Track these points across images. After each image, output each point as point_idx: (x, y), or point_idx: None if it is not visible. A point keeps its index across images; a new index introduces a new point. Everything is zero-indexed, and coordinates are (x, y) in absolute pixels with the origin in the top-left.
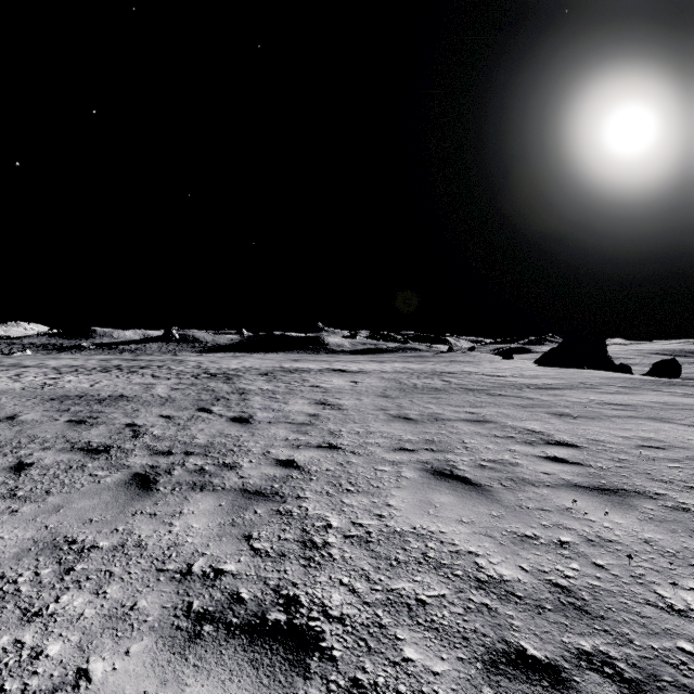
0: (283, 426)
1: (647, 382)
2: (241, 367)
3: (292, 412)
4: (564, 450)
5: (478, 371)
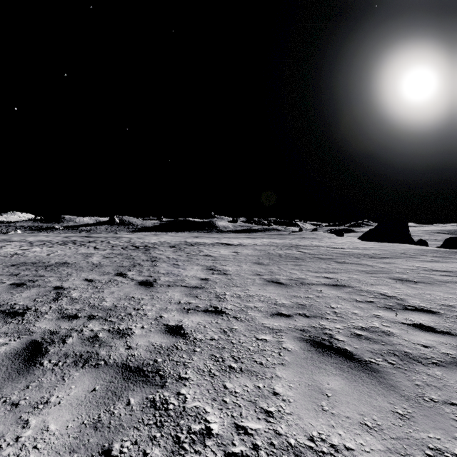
0: (178, 289)
1: (450, 252)
2: (158, 241)
3: (187, 277)
4: (425, 316)
5: (323, 244)
